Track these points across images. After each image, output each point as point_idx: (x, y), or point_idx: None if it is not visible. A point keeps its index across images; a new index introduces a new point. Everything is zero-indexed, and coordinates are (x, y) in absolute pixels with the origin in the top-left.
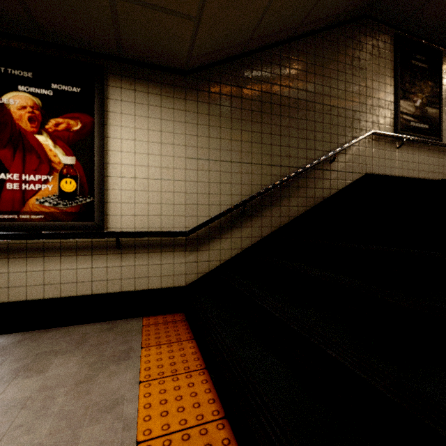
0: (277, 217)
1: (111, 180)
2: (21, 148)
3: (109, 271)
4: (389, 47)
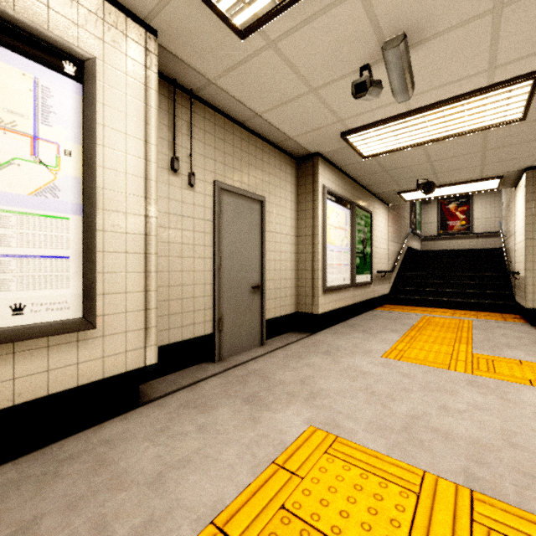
0: None
1: (474, 220)
2: (452, 216)
3: (473, 243)
4: None
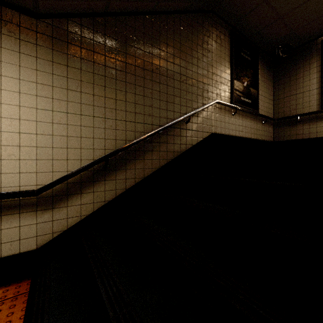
0: (140, 170)
1: None
2: None
3: None
4: (227, 39)
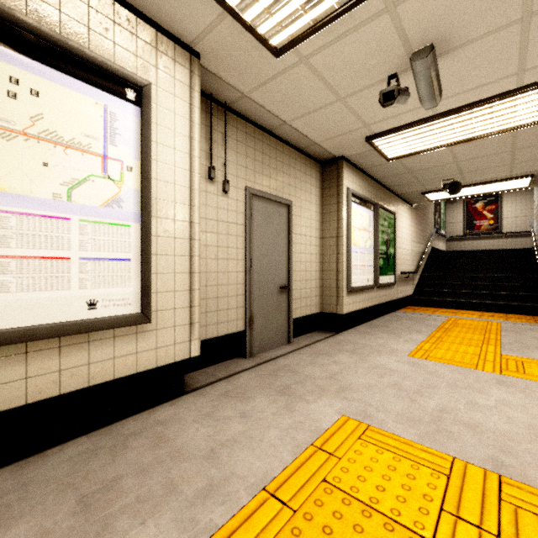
0: None
1: (503, 219)
2: (479, 215)
3: (502, 243)
4: None
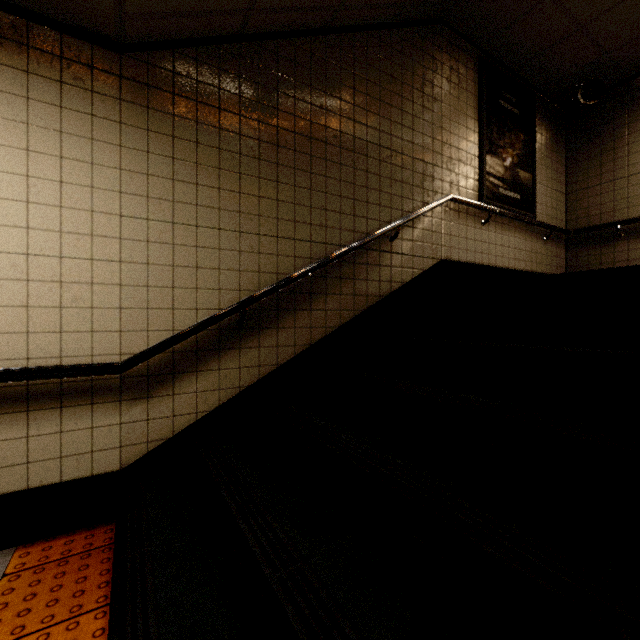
0: (305, 329)
1: None
2: None
3: None
4: (472, 75)
